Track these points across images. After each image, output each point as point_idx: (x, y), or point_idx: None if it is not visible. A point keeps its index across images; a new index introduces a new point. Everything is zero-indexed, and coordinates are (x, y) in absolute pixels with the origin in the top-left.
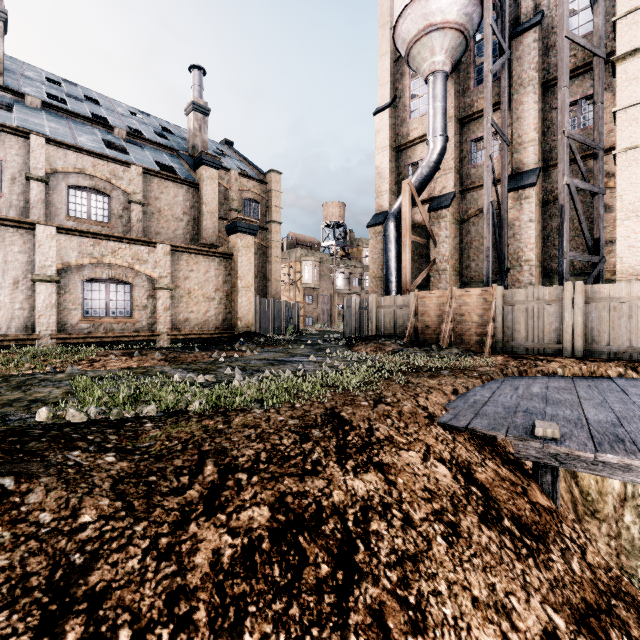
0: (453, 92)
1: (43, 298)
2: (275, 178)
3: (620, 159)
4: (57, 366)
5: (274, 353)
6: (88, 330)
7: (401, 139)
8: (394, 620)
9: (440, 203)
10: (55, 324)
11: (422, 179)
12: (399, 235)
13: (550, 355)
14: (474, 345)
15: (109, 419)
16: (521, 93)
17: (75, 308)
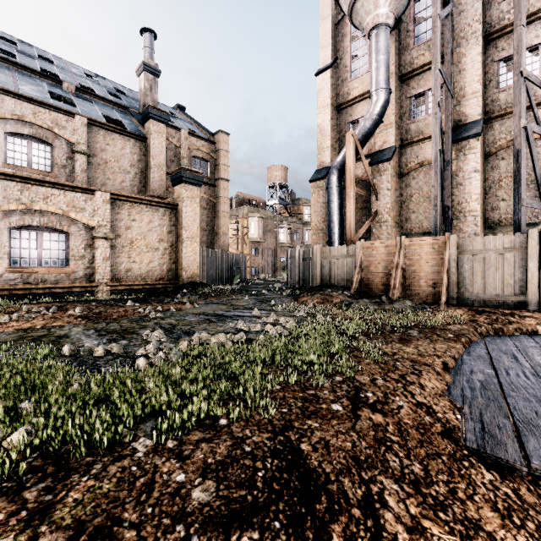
0: (394, 49)
1: None
2: (223, 138)
3: None
4: None
5: (216, 305)
6: (15, 281)
7: (342, 98)
8: None
9: (381, 156)
10: None
11: (365, 132)
12: (341, 188)
13: (512, 308)
14: (425, 296)
15: None
16: (464, 46)
17: None
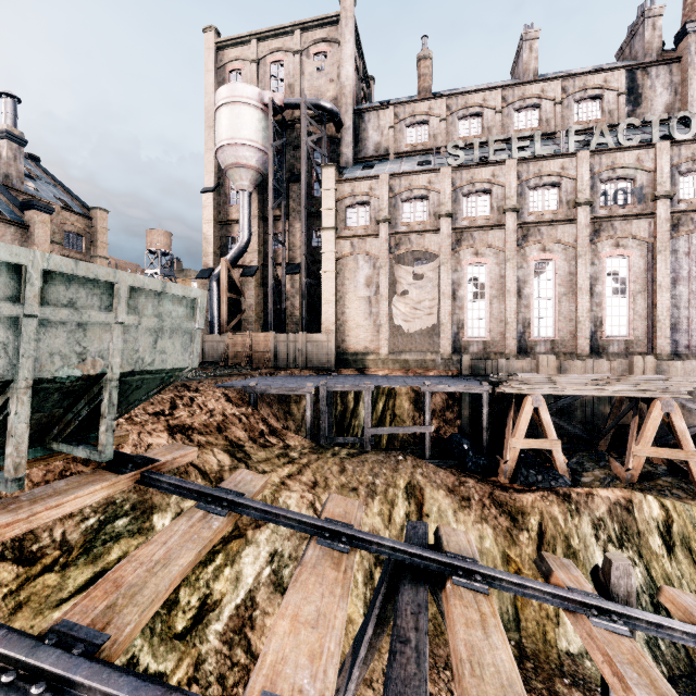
0: (257, 200)
1: None
2: (102, 215)
3: (323, 276)
4: None
5: None
6: None
7: (223, 216)
8: (202, 405)
9: (249, 272)
10: None
11: (236, 256)
12: (220, 291)
13: (294, 368)
14: (261, 365)
15: None
16: (294, 217)
17: None
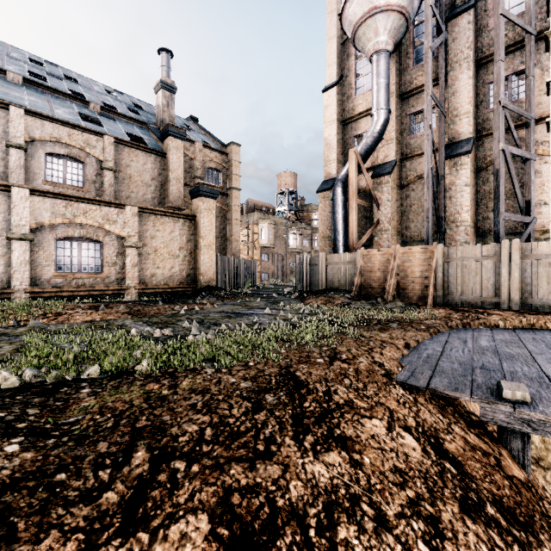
0: (394, 70)
1: (17, 255)
2: (235, 149)
3: None
4: (22, 319)
5: (232, 306)
6: (61, 285)
7: (347, 114)
8: None
9: (383, 170)
10: (29, 279)
11: (367, 148)
12: (346, 199)
13: (488, 308)
14: (416, 298)
15: (45, 383)
16: (457, 70)
17: (48, 264)
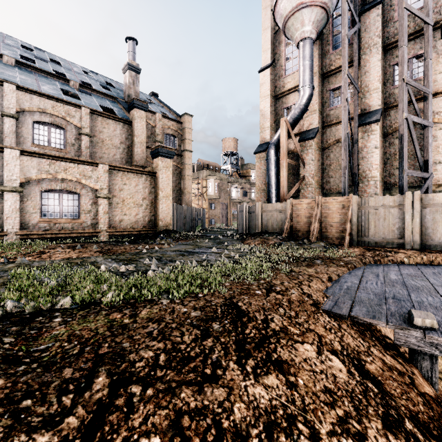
0: (317, 54)
1: (10, 204)
2: (188, 119)
3: None
4: (11, 257)
5: (185, 245)
6: (45, 228)
7: (279, 90)
8: None
9: (308, 135)
10: (19, 224)
11: (295, 117)
12: (278, 159)
13: (394, 247)
14: (335, 239)
15: (24, 312)
16: (368, 54)
17: (35, 212)
